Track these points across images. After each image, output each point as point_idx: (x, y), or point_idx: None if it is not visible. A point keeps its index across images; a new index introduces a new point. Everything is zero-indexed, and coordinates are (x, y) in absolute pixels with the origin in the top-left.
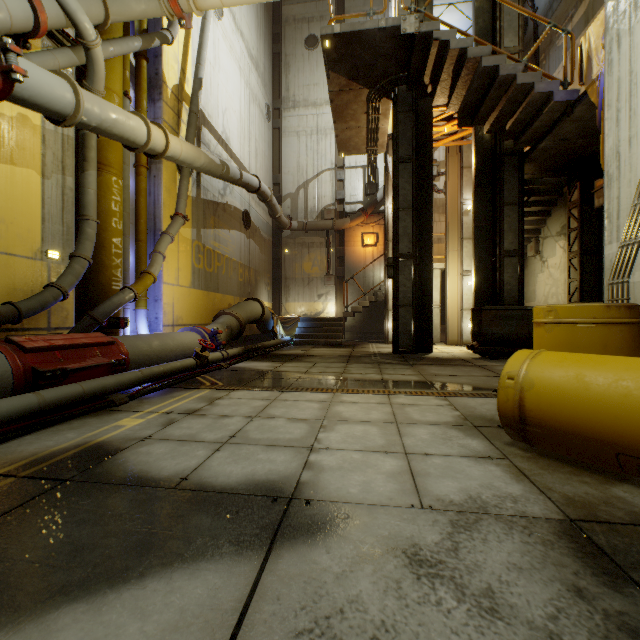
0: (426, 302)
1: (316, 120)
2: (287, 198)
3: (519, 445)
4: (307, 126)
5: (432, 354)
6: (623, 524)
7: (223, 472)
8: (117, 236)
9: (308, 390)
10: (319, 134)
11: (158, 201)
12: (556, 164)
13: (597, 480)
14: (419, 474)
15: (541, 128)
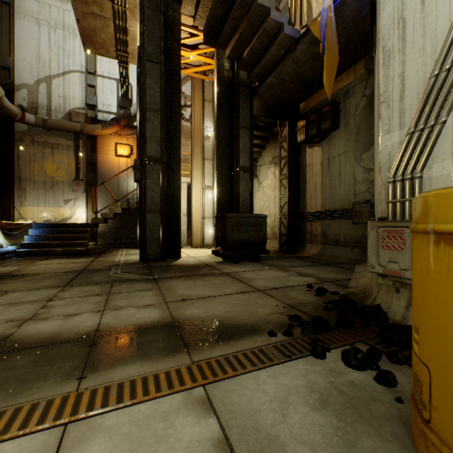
0: (175, 209)
1: (62, 15)
2: (22, 88)
3: None
4: (50, 17)
5: (180, 260)
6: None
7: None
8: None
9: None
10: (66, 31)
11: None
12: (273, 105)
13: None
14: None
15: (270, 63)
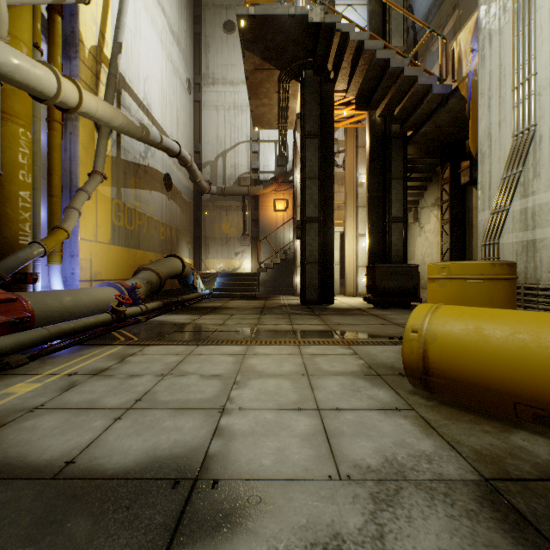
0: (329, 260)
1: (233, 97)
2: (207, 165)
3: (421, 393)
4: (225, 102)
5: (334, 305)
6: (533, 480)
7: (120, 449)
8: (25, 189)
9: (223, 343)
10: (236, 110)
11: (74, 158)
12: (432, 147)
13: (496, 428)
14: (333, 434)
15: (422, 116)
